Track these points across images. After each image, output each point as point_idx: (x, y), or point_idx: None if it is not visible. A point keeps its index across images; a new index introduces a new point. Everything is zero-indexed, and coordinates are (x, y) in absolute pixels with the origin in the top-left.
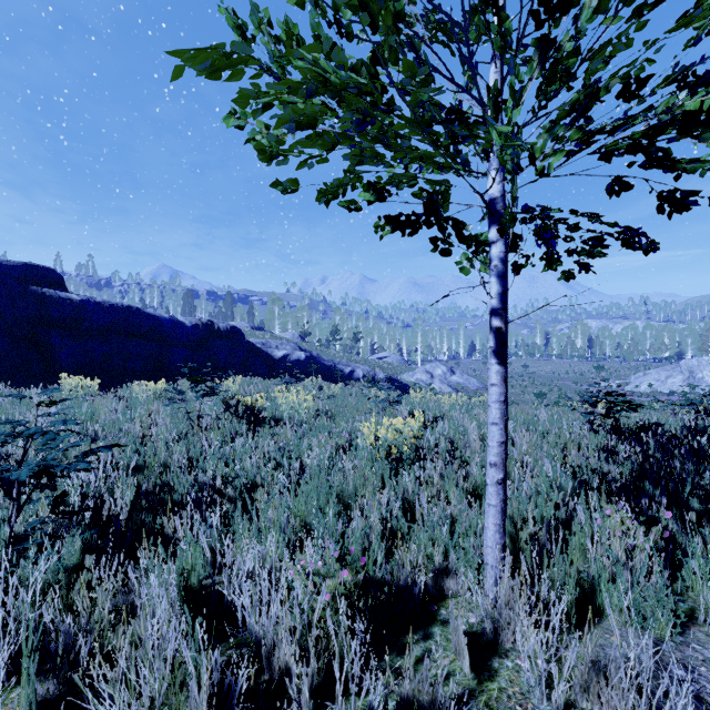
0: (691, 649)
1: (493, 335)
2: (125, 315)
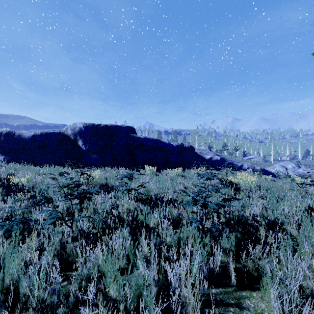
0: None
1: None
2: (156, 142)
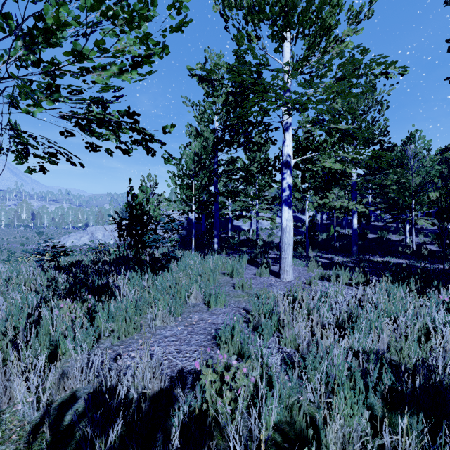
0: (100, 347)
1: None
2: None
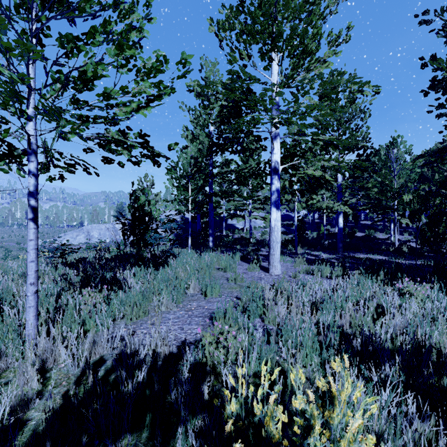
0: (116, 327)
1: (31, 212)
2: None
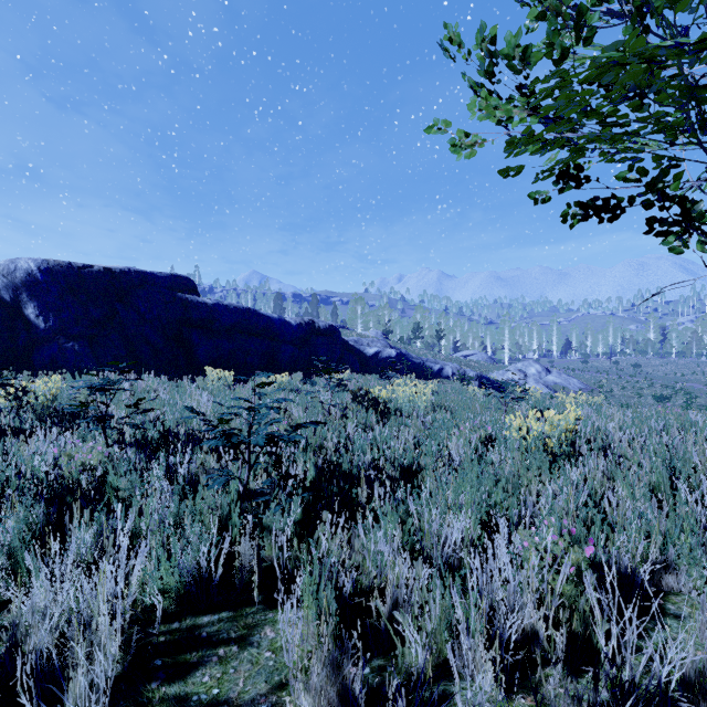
0: None
1: None
2: (246, 316)
